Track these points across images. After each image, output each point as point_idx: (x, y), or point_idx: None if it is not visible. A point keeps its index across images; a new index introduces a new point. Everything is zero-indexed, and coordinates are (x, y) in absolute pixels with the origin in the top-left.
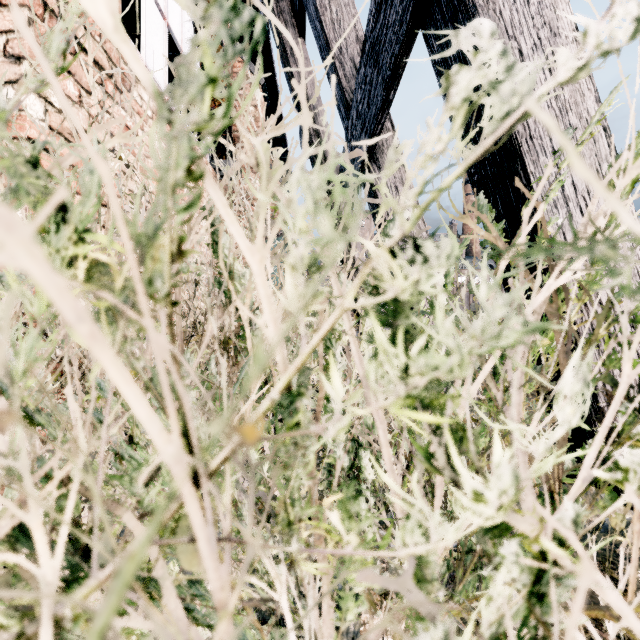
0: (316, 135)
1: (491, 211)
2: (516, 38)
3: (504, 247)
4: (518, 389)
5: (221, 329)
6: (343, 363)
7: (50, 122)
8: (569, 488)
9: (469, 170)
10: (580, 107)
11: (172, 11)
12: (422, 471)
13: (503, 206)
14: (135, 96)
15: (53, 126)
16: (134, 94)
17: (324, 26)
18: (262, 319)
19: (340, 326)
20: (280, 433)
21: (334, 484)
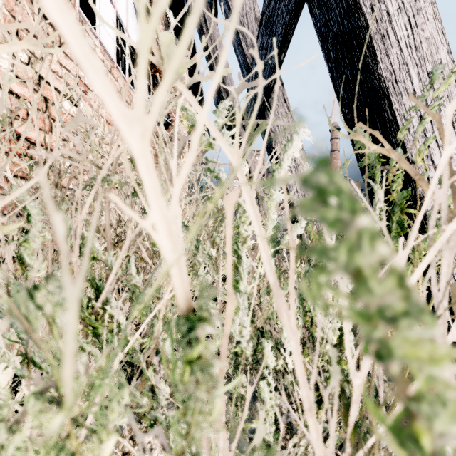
0: (225, 91)
1: (368, 137)
2: (384, 2)
3: (398, 158)
4: (443, 299)
5: (148, 234)
6: (248, 264)
7: (17, 72)
8: None
9: (344, 111)
10: (435, 57)
11: (120, 2)
12: (338, 386)
13: (372, 137)
14: None
15: (19, 75)
16: None
17: (231, 9)
18: (149, 219)
19: (246, 231)
20: (176, 367)
21: (244, 411)
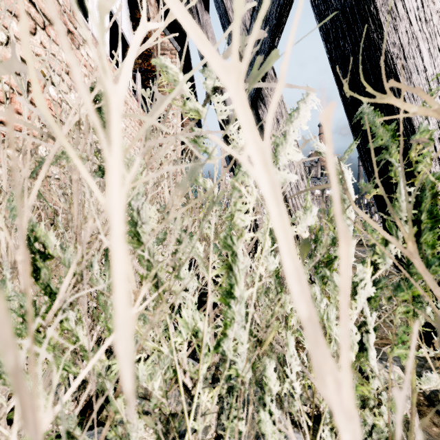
0: None
1: (379, 115)
2: None
3: None
4: None
5: None
6: (246, 263)
7: None
8: (435, 363)
9: (343, 94)
10: None
11: None
12: None
13: None
14: (82, 53)
15: None
16: (82, 51)
17: None
18: None
19: (242, 221)
20: None
21: None
